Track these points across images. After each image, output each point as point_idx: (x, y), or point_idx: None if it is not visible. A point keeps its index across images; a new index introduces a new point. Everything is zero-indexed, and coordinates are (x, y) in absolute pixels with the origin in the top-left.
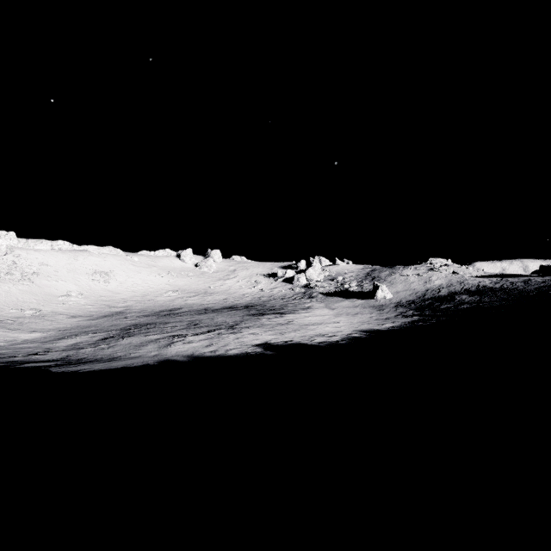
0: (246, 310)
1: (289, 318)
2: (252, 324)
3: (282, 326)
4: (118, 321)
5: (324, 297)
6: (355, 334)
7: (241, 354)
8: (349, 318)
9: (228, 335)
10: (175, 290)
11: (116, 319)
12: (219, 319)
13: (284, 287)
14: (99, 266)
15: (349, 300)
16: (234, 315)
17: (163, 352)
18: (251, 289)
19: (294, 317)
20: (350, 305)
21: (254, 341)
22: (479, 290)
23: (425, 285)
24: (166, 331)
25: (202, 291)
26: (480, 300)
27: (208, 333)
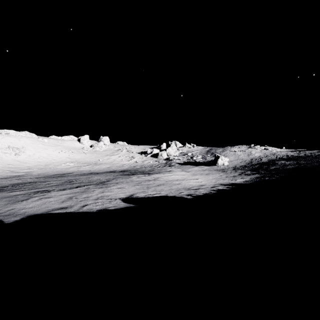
0: (121, 172)
1: (156, 176)
2: (122, 180)
3: (150, 182)
4: (7, 181)
5: (179, 165)
6: (218, 187)
7: (97, 209)
8: (204, 176)
9: (94, 189)
10: (72, 161)
11: (8, 180)
12: (94, 178)
13: (152, 160)
14: (13, 143)
15: (198, 166)
16: (109, 175)
17: (2, 209)
18: (129, 161)
19: (160, 175)
20: (200, 169)
21: (119, 194)
22: (291, 157)
23: (249, 156)
24: (37, 187)
25: (93, 162)
26: (299, 163)
27: (75, 188)
